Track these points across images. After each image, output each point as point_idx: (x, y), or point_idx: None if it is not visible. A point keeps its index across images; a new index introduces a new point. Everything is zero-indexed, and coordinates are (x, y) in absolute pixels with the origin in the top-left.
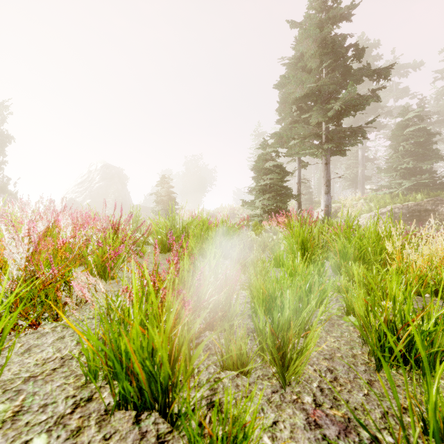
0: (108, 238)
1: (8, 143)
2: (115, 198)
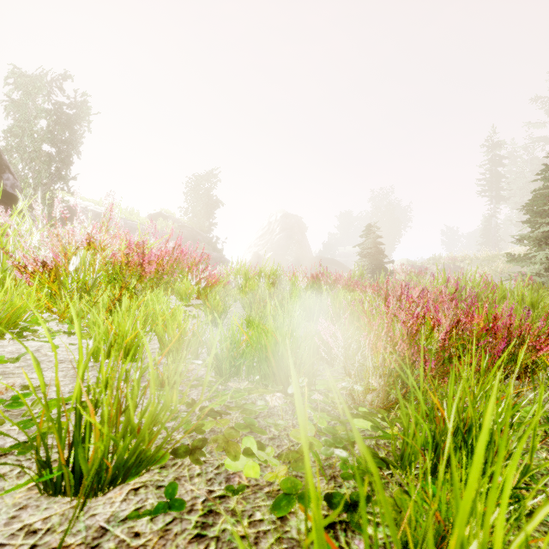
0: (477, 312)
1: (213, 205)
2: (296, 249)
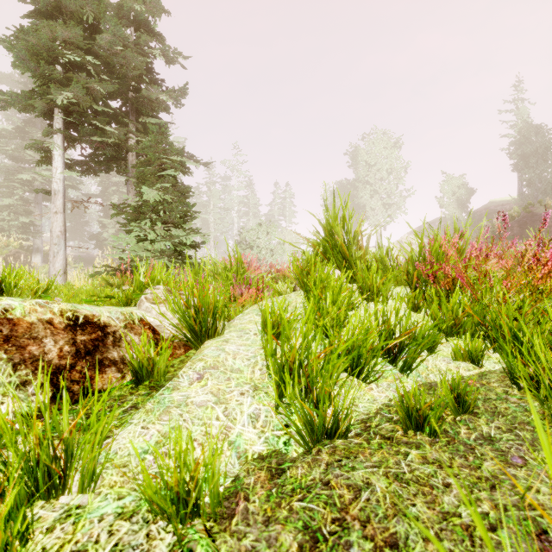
0: None
1: None
2: None
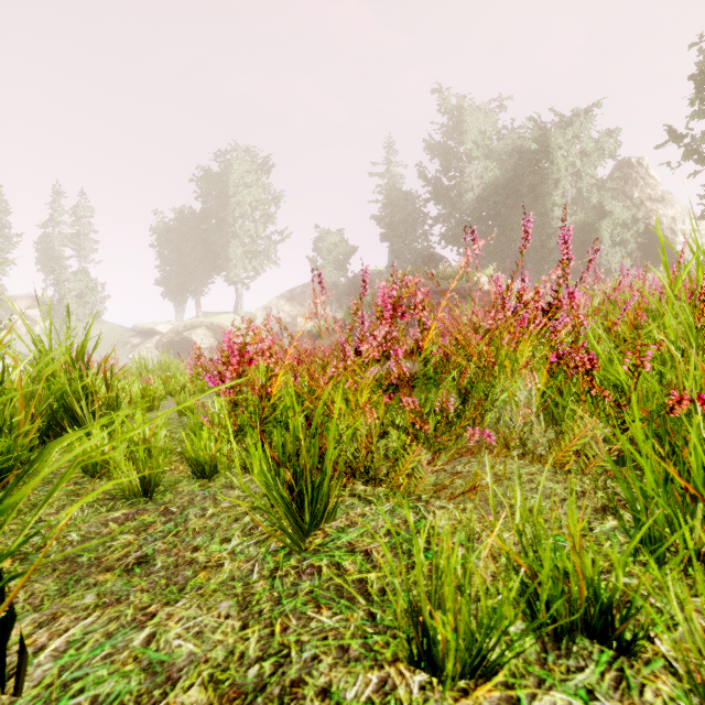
0: None
1: None
2: None
